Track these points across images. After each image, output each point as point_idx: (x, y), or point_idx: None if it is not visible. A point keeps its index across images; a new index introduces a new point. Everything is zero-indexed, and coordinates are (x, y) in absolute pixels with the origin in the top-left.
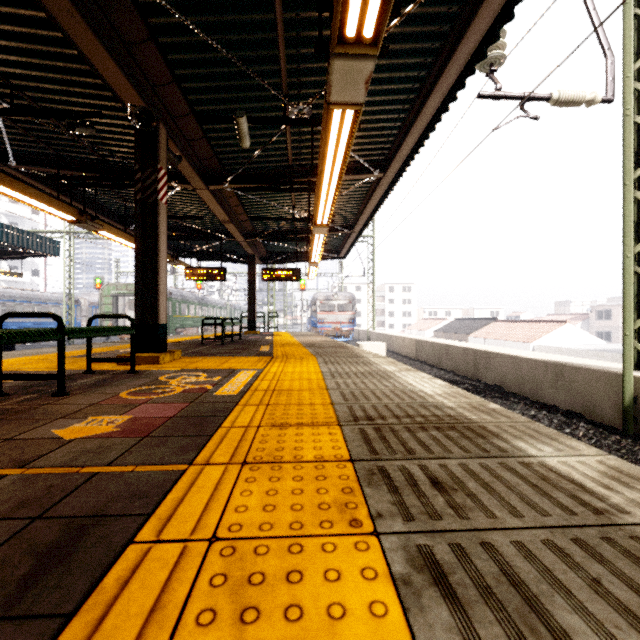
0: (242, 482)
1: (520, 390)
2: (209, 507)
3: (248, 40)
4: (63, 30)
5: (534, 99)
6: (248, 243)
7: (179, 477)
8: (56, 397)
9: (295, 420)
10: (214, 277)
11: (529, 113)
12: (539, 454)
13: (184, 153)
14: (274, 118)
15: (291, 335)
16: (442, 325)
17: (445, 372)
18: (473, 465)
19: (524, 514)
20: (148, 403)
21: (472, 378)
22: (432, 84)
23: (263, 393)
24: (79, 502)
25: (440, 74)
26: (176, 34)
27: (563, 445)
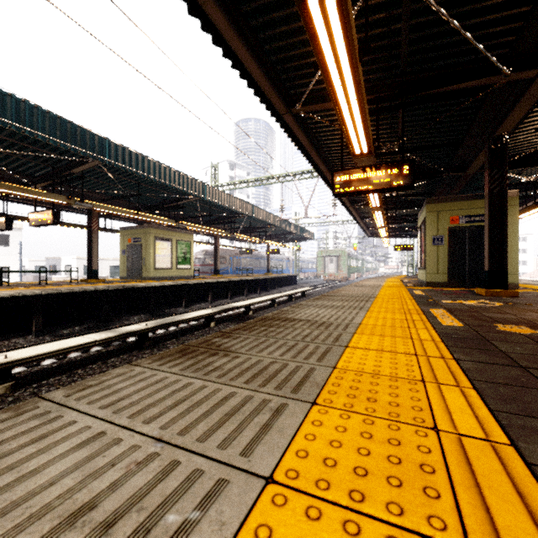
0: None
1: None
2: None
3: None
4: None
5: None
6: None
7: None
8: None
9: None
10: (408, 249)
11: None
12: None
13: None
14: None
15: None
16: None
17: None
18: None
19: None
20: None
21: None
22: None
23: None
24: None
25: None
26: None
27: None
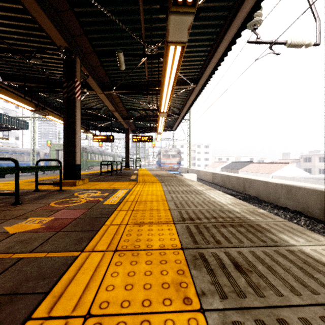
0: (113, 265)
1: (268, 199)
2: (89, 286)
3: (123, 10)
4: (21, 2)
5: (277, 43)
6: (125, 122)
7: (73, 261)
8: (14, 205)
9: (148, 220)
10: (107, 140)
11: (274, 51)
12: (297, 244)
13: (90, 74)
14: (138, 54)
15: (147, 170)
16: (225, 165)
17: (227, 189)
18: (258, 252)
19: (301, 292)
20: (65, 209)
21: (242, 192)
22: (222, 35)
23: (131, 203)
24: (3, 282)
25: (227, 29)
26: (84, 6)
27: (310, 237)
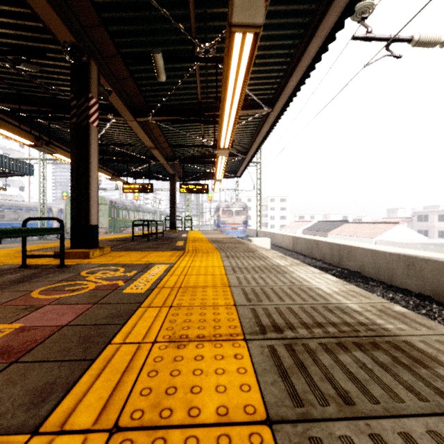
0: None
1: (377, 276)
2: None
3: None
4: None
5: (398, 40)
6: (170, 165)
7: None
8: None
9: (196, 331)
10: (144, 190)
11: (393, 53)
12: None
13: (115, 90)
14: (185, 56)
15: (201, 233)
16: (309, 225)
17: (316, 261)
18: None
19: None
20: (52, 304)
21: (337, 265)
22: (314, 29)
23: (169, 291)
24: None
25: (323, 16)
26: None
27: None
